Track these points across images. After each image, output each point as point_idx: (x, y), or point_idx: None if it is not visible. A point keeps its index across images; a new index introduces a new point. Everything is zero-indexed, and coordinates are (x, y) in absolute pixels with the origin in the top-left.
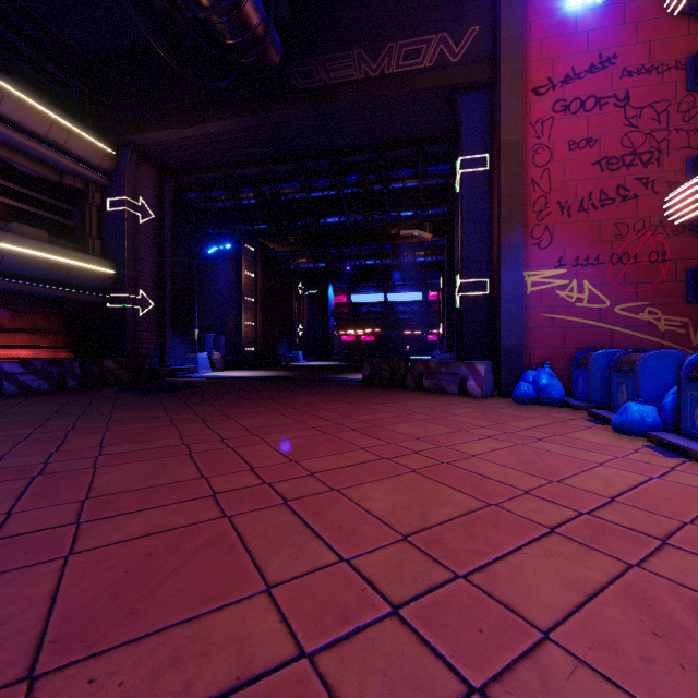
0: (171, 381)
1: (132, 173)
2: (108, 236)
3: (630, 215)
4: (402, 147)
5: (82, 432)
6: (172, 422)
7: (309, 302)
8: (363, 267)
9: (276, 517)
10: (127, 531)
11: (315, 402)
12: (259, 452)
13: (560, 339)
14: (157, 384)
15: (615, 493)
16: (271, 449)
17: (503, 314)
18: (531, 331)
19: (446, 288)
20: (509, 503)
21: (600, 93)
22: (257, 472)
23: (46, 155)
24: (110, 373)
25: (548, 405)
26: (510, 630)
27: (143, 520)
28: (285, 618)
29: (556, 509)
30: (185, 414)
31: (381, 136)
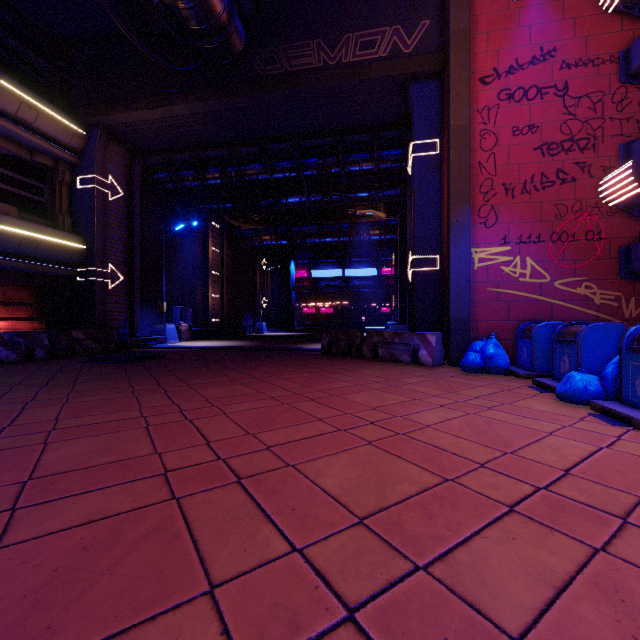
0: (139, 351)
1: (101, 153)
2: (78, 212)
3: (569, 197)
4: (359, 132)
5: (40, 404)
6: (134, 393)
7: (272, 277)
8: (322, 245)
9: (227, 498)
10: (65, 518)
11: (276, 372)
12: (216, 424)
13: (504, 312)
14: (124, 354)
15: (568, 465)
16: (228, 421)
17: (452, 288)
18: (478, 303)
19: (399, 264)
20: (466, 478)
21: (541, 83)
22: (213, 447)
23: (15, 133)
24: (79, 344)
25: (494, 373)
26: (479, 638)
27: (85, 505)
28: (226, 630)
29: (513, 484)
30: (148, 385)
31: (338, 122)
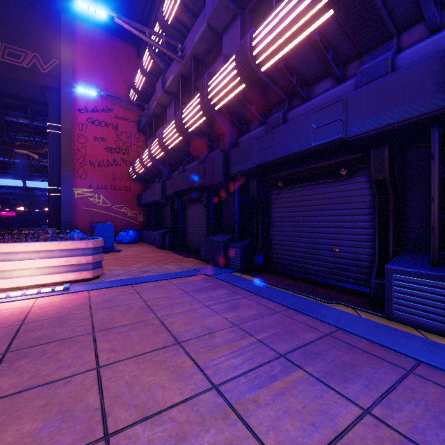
0: None
1: None
2: None
3: (118, 172)
4: (14, 99)
5: None
6: None
7: None
8: None
9: None
10: None
11: None
12: None
13: (90, 218)
14: None
15: None
16: None
17: (62, 206)
18: (77, 214)
19: None
20: None
21: (107, 121)
22: None
23: None
24: None
25: None
26: None
27: None
28: None
29: None
30: None
31: None
